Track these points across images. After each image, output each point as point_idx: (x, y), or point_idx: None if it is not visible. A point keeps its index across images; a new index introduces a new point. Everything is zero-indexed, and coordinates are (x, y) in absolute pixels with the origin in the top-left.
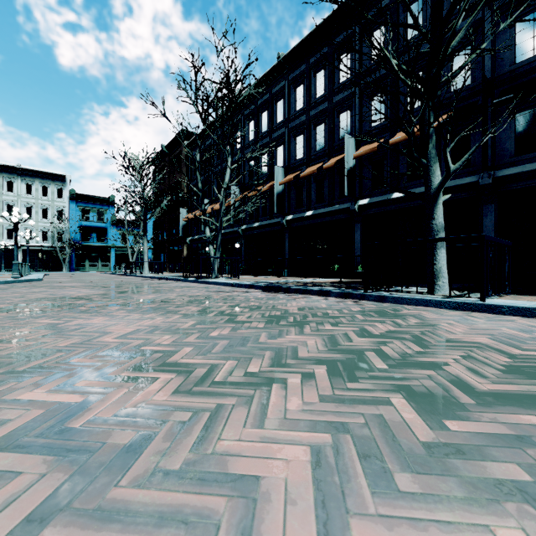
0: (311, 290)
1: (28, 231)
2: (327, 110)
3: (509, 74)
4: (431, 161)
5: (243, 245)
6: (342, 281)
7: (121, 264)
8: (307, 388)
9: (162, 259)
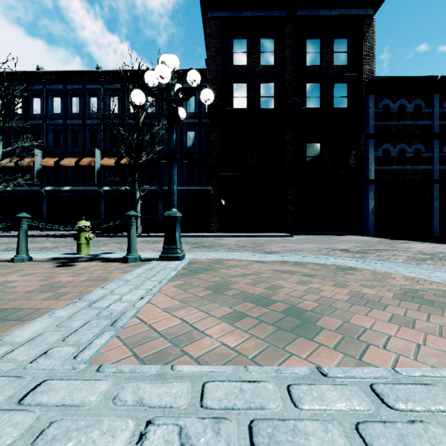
0: None
1: None
2: (81, 125)
3: (167, 150)
4: (136, 189)
5: None
6: (96, 232)
7: None
8: (113, 244)
9: None
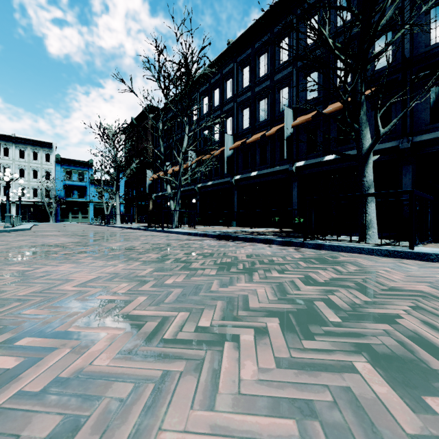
0: (256, 238)
1: (19, 189)
2: (269, 87)
3: (425, 54)
4: (362, 126)
5: (199, 201)
6: (283, 231)
7: (98, 216)
8: (261, 347)
9: (132, 212)
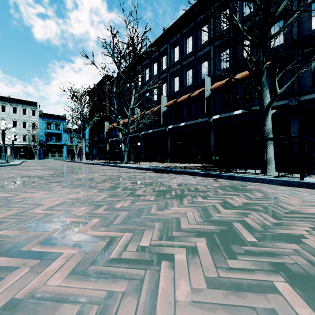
0: (184, 171)
1: (12, 135)
2: (193, 61)
3: (308, 36)
4: (264, 88)
5: (142, 144)
6: (203, 166)
7: (70, 155)
8: (193, 266)
9: (94, 152)
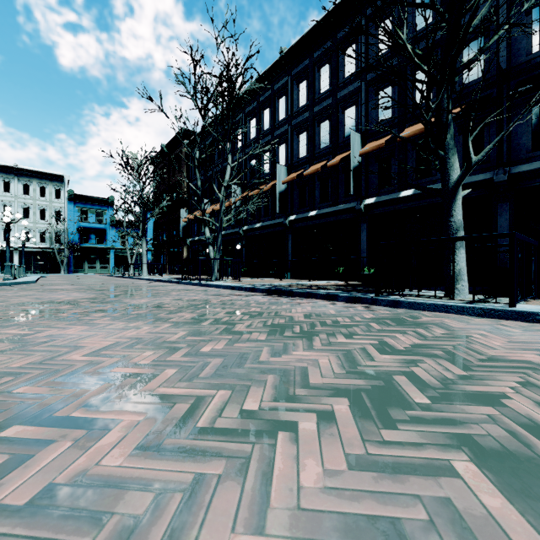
0: (316, 293)
1: (23, 232)
2: (331, 106)
3: (526, 64)
4: (449, 152)
5: (244, 247)
6: (348, 284)
7: (121, 266)
8: (327, 440)
9: (162, 261)
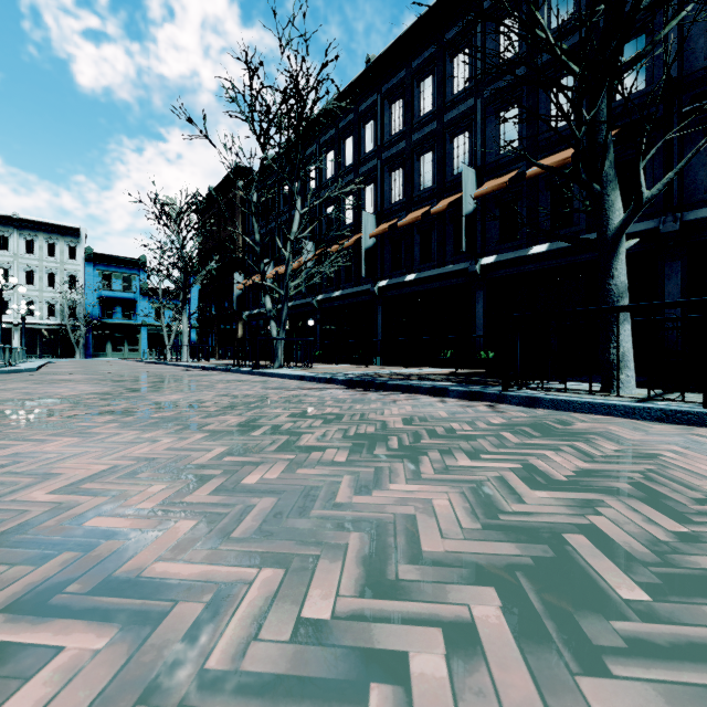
0: (418, 386)
1: (23, 303)
2: (435, 132)
3: (704, 71)
4: (608, 186)
5: (319, 322)
6: (460, 373)
7: (156, 348)
8: None
9: (210, 341)
